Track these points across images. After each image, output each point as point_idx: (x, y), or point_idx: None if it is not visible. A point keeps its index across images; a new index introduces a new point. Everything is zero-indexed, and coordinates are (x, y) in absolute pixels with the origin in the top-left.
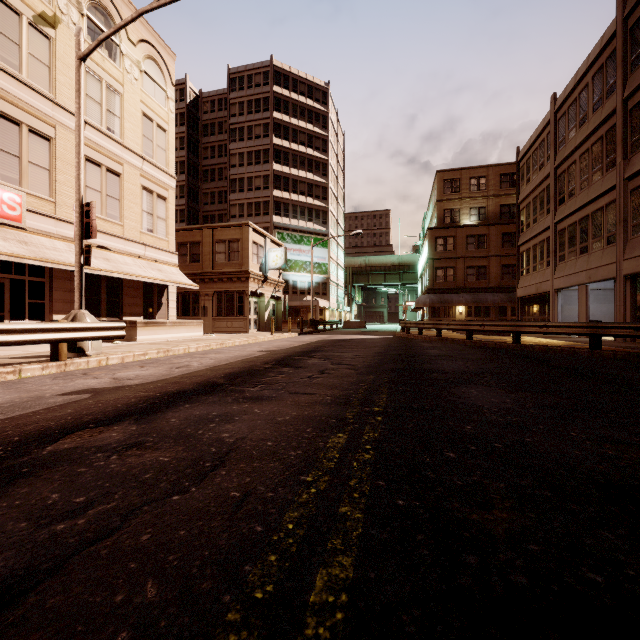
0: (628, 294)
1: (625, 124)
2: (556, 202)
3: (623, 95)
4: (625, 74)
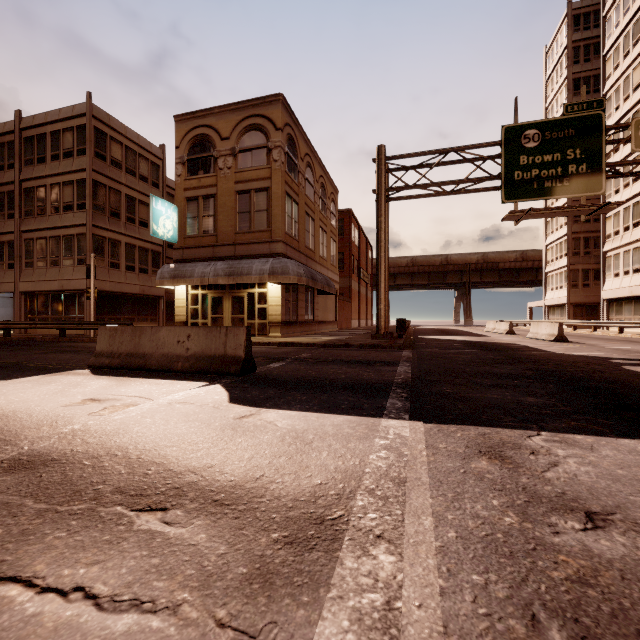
0: (23, 304)
1: (21, 196)
2: None
3: (20, 177)
4: (21, 164)
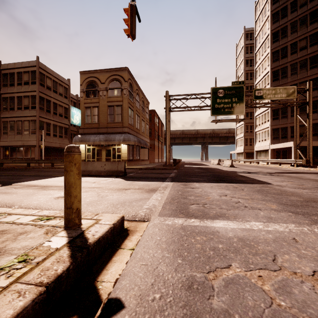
0: (2, 151)
1: (1, 101)
2: None
3: (0, 92)
4: (1, 86)
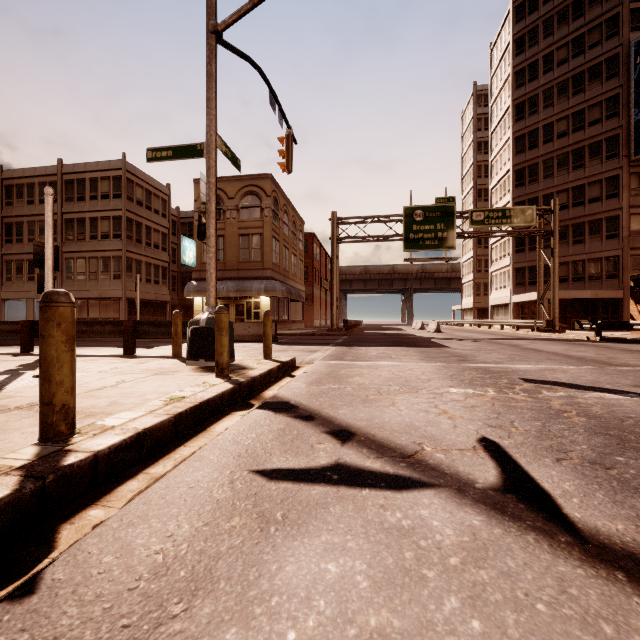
0: None
1: (63, 225)
2: (3, 240)
3: (62, 210)
4: (63, 200)
